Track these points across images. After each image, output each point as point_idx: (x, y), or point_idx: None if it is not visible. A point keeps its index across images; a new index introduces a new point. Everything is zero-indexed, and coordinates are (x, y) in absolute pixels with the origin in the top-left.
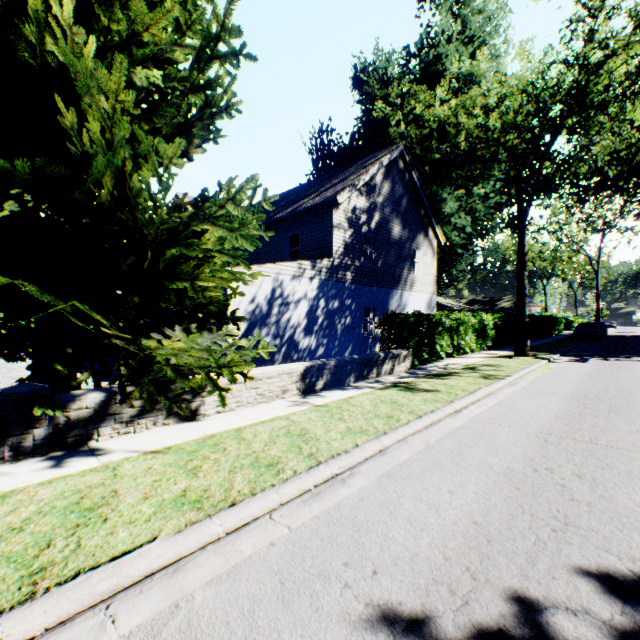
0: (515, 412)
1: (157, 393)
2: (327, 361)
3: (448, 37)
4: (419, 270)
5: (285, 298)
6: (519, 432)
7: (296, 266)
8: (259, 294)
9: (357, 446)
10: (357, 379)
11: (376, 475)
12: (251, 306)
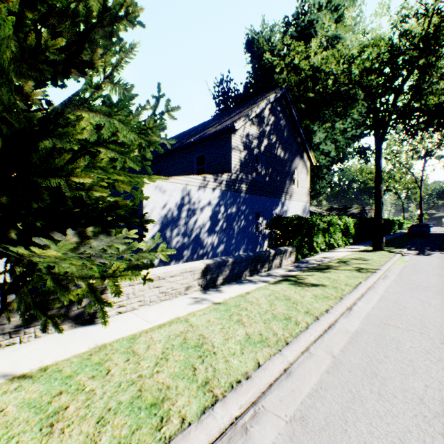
0: (403, 310)
1: (33, 306)
2: (226, 259)
3: (318, 8)
4: (296, 184)
5: (192, 204)
6: (422, 338)
7: (201, 179)
8: (170, 201)
9: (259, 366)
10: (252, 273)
11: (286, 418)
12: (163, 211)
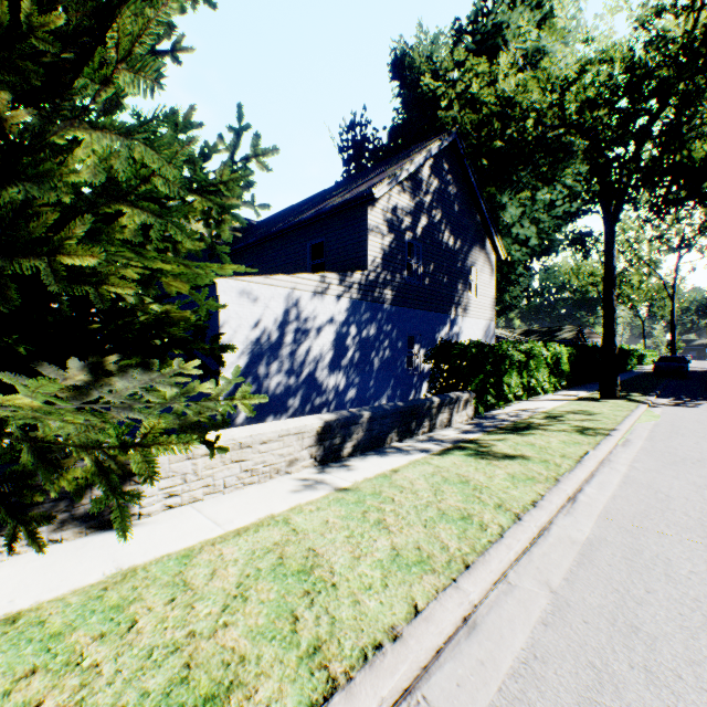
0: (667, 501)
1: None
2: (358, 412)
3: (510, 4)
4: (475, 290)
5: (303, 322)
6: None
7: (318, 279)
8: (266, 316)
9: (416, 613)
10: (402, 436)
11: None
12: (254, 332)
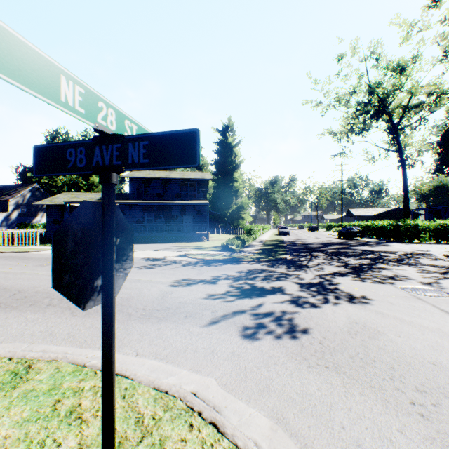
0: None
1: None
2: None
3: None
4: None
5: None
6: None
7: None
8: None
9: None
10: None
11: None
12: None
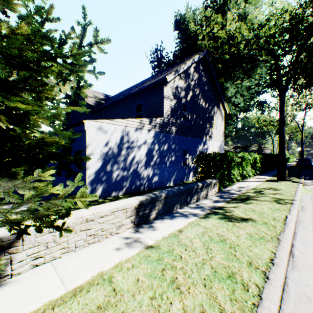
0: None
1: None
2: (159, 194)
3: None
4: (214, 128)
5: (131, 143)
6: None
7: (138, 121)
8: (111, 140)
9: None
10: (182, 205)
11: None
12: (105, 148)
